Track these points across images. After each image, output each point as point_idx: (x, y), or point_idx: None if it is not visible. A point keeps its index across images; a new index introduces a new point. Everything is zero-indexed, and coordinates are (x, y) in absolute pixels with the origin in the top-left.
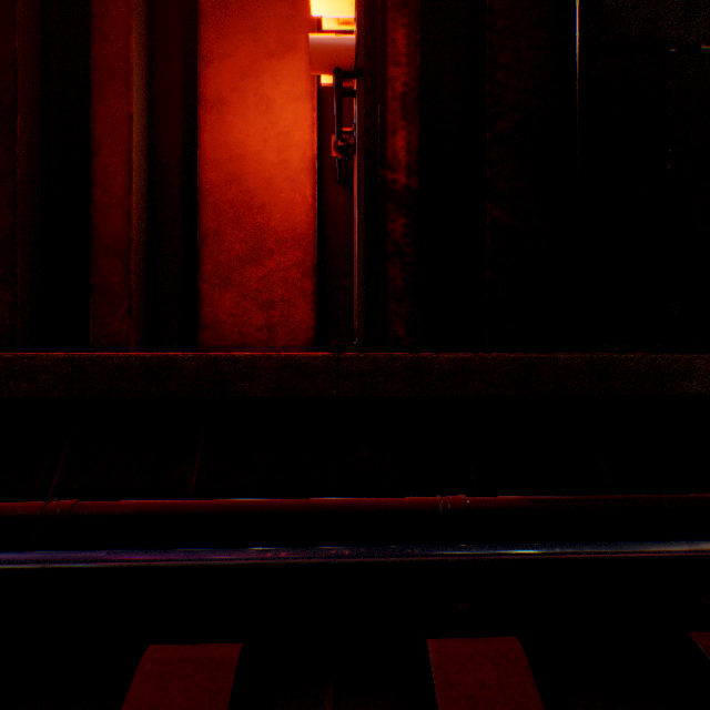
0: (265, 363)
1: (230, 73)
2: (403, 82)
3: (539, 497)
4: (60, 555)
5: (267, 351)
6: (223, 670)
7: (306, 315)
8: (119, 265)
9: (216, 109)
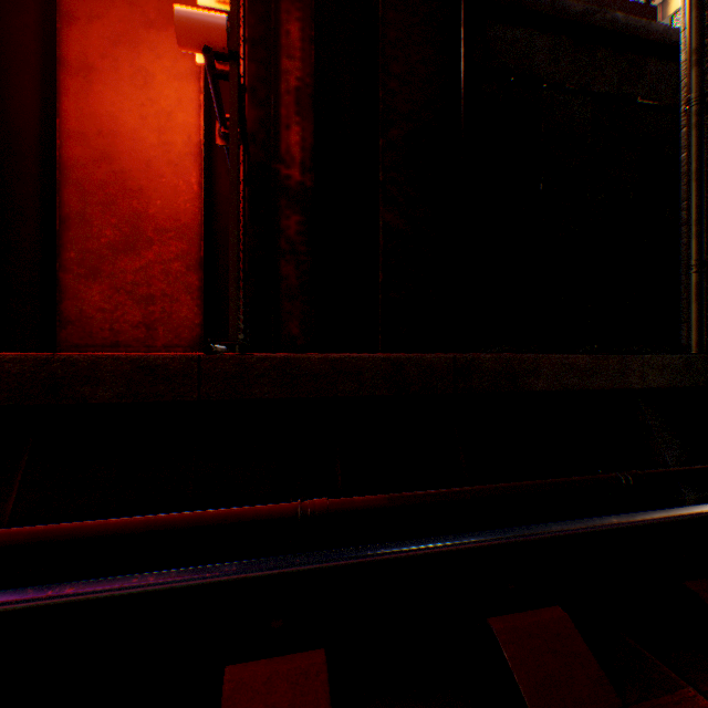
0: (112, 365)
1: (100, 37)
2: (298, 77)
3: (399, 494)
4: None
5: (146, 350)
6: None
7: (192, 312)
8: None
9: (83, 75)
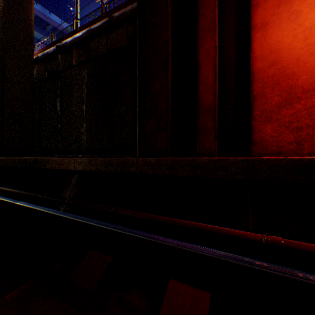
0: None
1: (269, 7)
2: None
3: None
4: None
5: (295, 155)
6: None
7: None
8: (209, 117)
9: (260, 29)
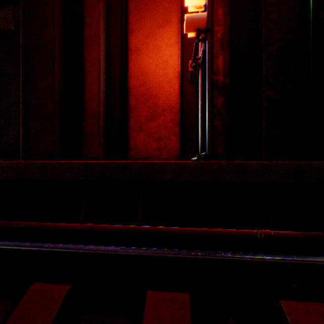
0: (168, 165)
1: (141, 36)
2: (221, 33)
3: (309, 233)
4: (101, 247)
5: (158, 160)
6: (184, 305)
7: (175, 143)
8: (95, 123)
9: (135, 52)
